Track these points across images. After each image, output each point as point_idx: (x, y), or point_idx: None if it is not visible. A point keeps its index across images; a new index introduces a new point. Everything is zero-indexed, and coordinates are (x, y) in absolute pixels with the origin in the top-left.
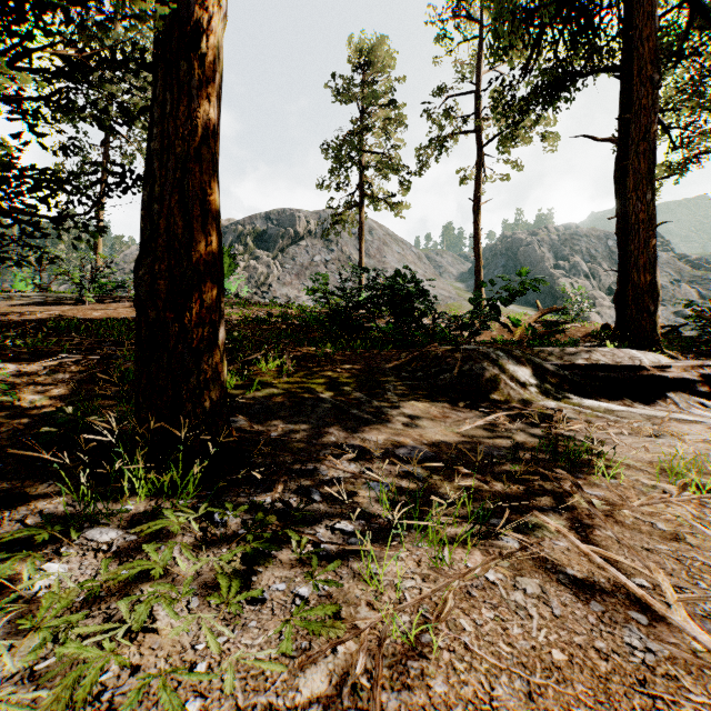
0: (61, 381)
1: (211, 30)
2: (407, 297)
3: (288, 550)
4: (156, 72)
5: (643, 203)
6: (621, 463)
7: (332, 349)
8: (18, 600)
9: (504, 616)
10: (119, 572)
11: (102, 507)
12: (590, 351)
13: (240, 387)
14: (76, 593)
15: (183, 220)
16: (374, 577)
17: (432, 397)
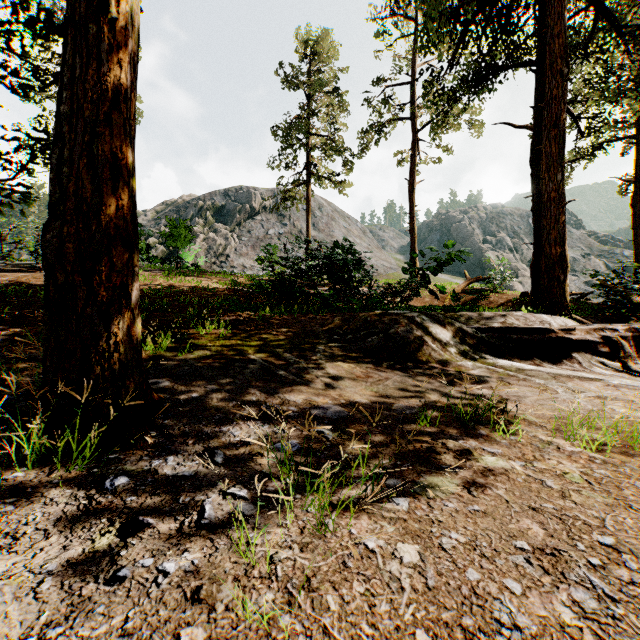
0: None
1: None
2: (343, 266)
3: (171, 518)
4: (66, 36)
5: (554, 183)
6: (523, 420)
7: (270, 313)
8: None
9: (376, 589)
10: None
11: None
12: (506, 316)
13: (174, 349)
14: None
15: (92, 183)
16: (247, 549)
17: (359, 358)
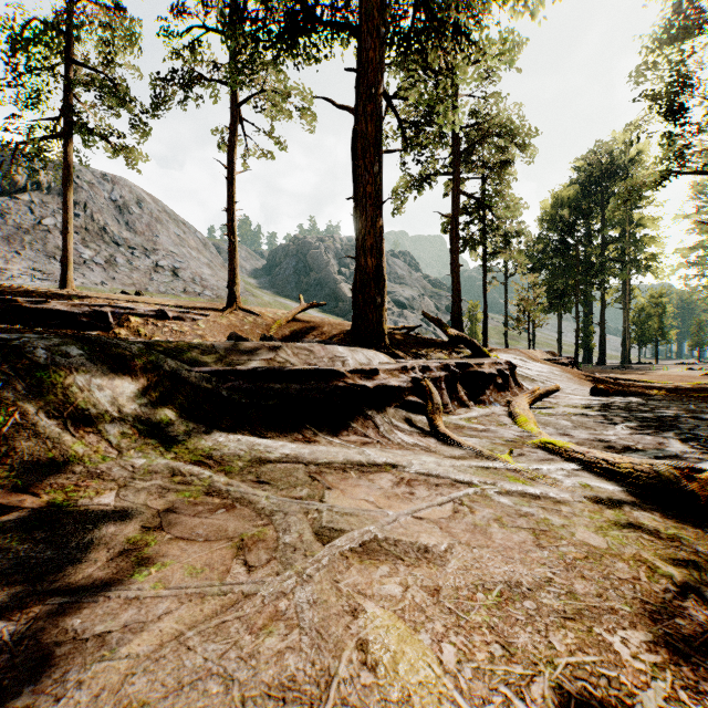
0: None
1: None
2: None
3: None
4: None
5: (371, 175)
6: None
7: None
8: None
9: None
10: None
11: None
12: (280, 348)
13: None
14: None
15: None
16: None
17: None
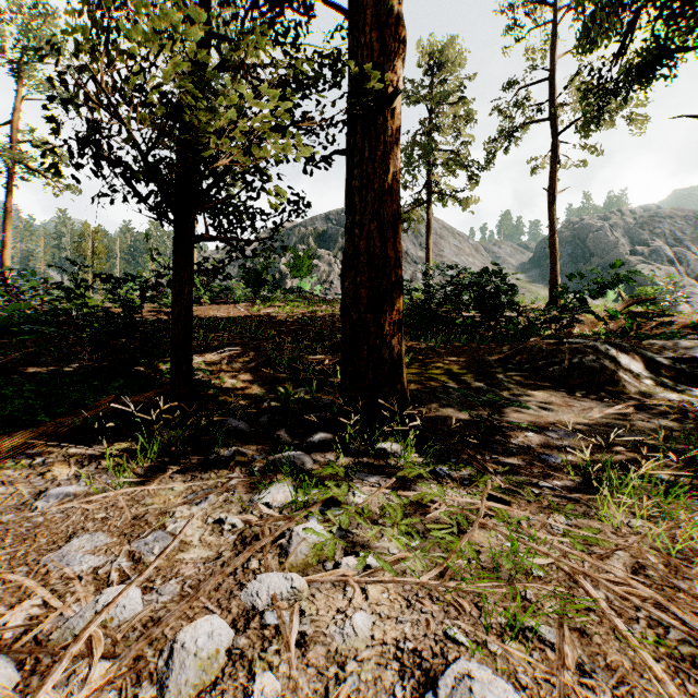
0: (238, 369)
1: (399, 88)
2: (497, 292)
3: (515, 496)
4: (355, 126)
5: None
6: None
7: (435, 343)
8: (354, 511)
9: None
10: (419, 497)
11: (348, 460)
12: None
13: None
14: (399, 508)
15: (380, 241)
16: (610, 515)
17: (546, 387)
